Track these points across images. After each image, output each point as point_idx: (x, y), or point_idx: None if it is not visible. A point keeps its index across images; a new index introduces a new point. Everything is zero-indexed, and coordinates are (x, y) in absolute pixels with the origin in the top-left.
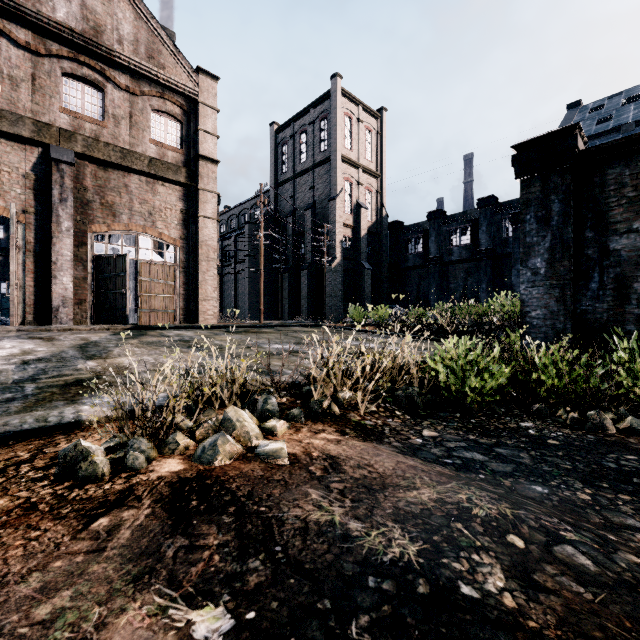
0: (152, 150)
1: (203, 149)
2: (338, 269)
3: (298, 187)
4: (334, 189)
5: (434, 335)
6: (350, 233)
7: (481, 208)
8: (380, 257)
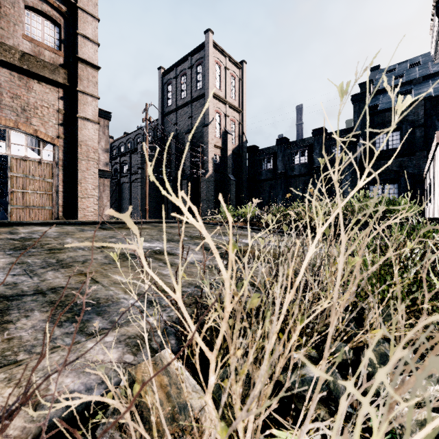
0: (25, 46)
1: (82, 53)
2: (210, 179)
3: (180, 117)
4: (207, 118)
5: (299, 230)
6: (219, 152)
7: (315, 136)
8: (241, 172)
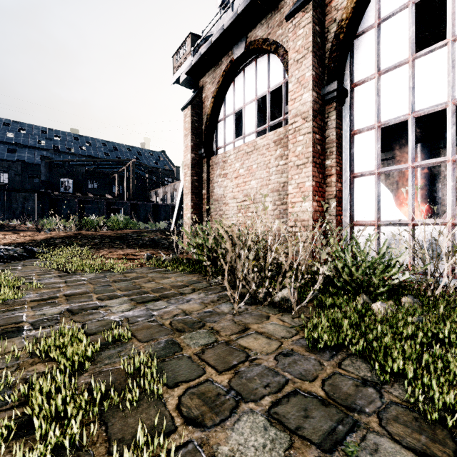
0: None
1: None
2: None
3: None
4: None
5: None
6: None
7: None
8: None
